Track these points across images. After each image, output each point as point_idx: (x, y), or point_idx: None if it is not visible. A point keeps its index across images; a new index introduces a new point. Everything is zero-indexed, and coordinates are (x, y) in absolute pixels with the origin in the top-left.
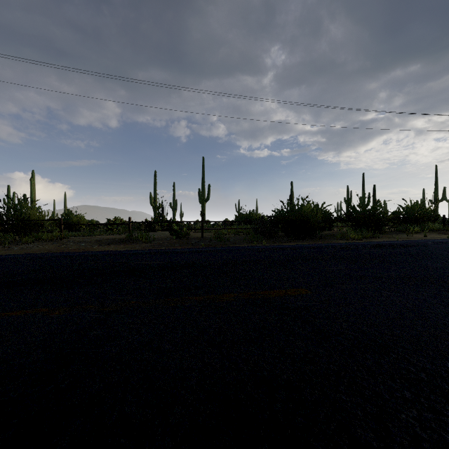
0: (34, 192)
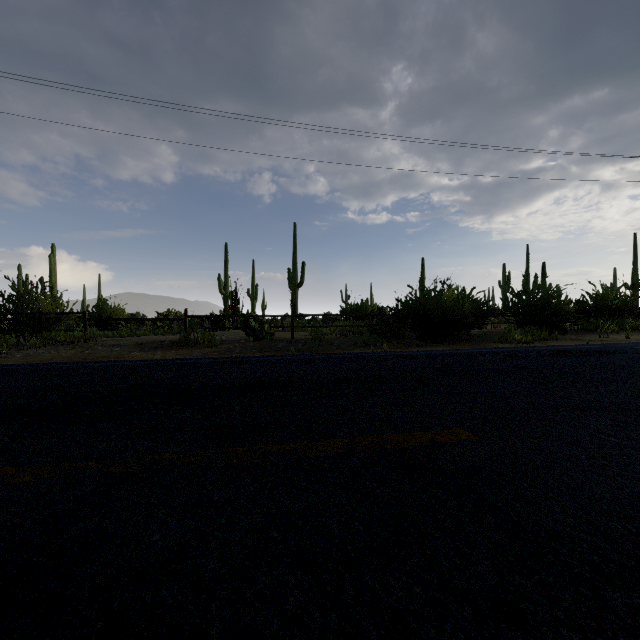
0: (55, 274)
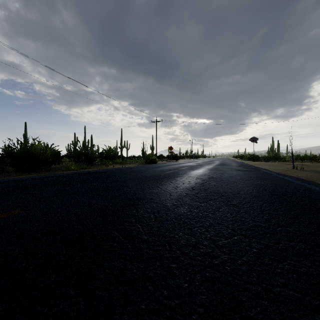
0: None
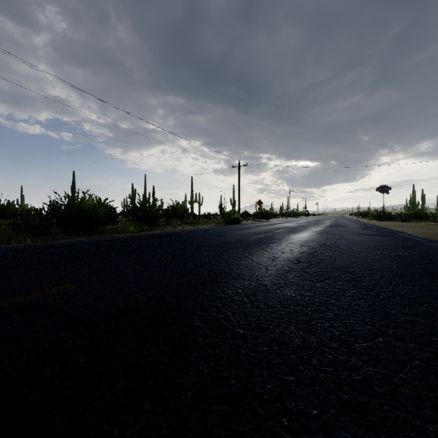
0: None
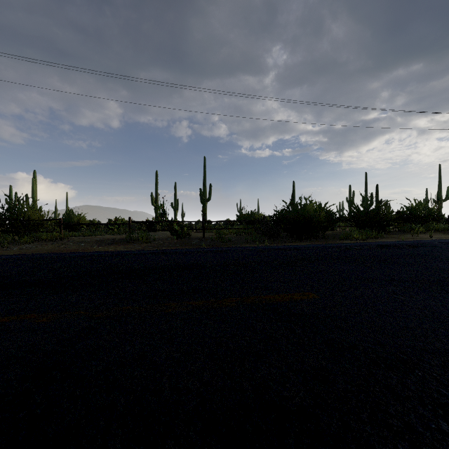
0: (36, 192)
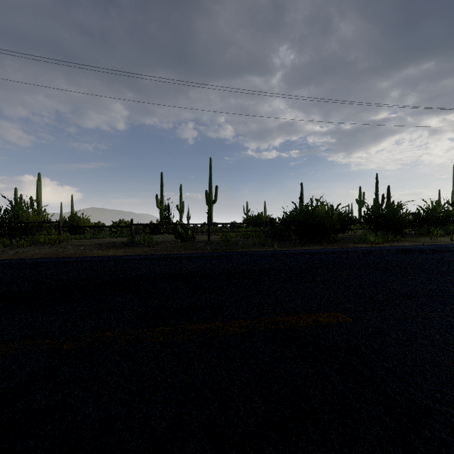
0: (40, 194)
